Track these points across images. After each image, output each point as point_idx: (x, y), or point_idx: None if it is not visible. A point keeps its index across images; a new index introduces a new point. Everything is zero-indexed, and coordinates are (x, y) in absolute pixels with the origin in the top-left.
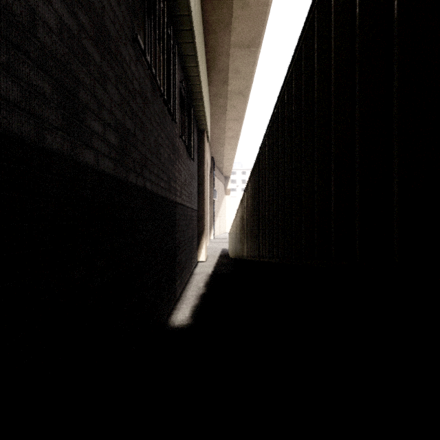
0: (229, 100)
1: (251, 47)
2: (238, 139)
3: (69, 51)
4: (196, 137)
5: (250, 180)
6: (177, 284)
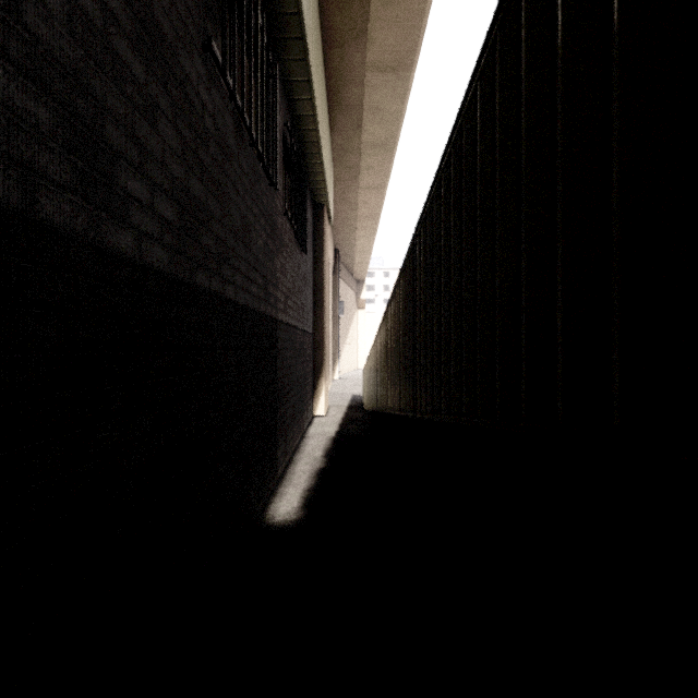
0: (363, 157)
1: (400, 69)
2: (377, 219)
3: (85, 54)
4: (310, 215)
5: (399, 283)
6: (279, 453)
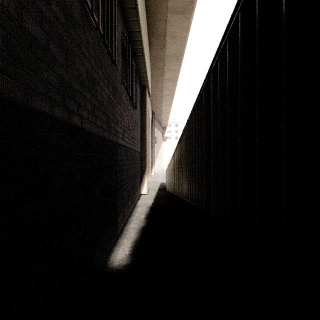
0: (166, 63)
1: (186, 12)
2: (173, 96)
3: None
4: (139, 91)
5: (192, 116)
6: (118, 220)
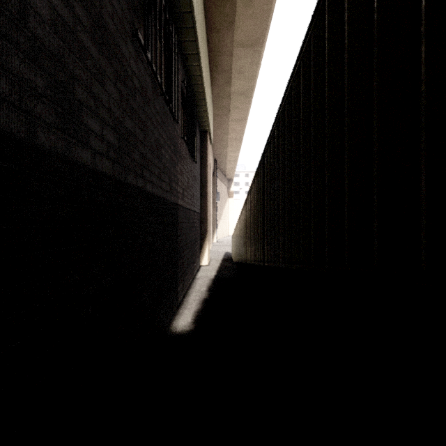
0: (232, 101)
1: (255, 46)
2: (241, 140)
3: (63, 44)
4: (198, 138)
5: (254, 182)
6: (178, 288)
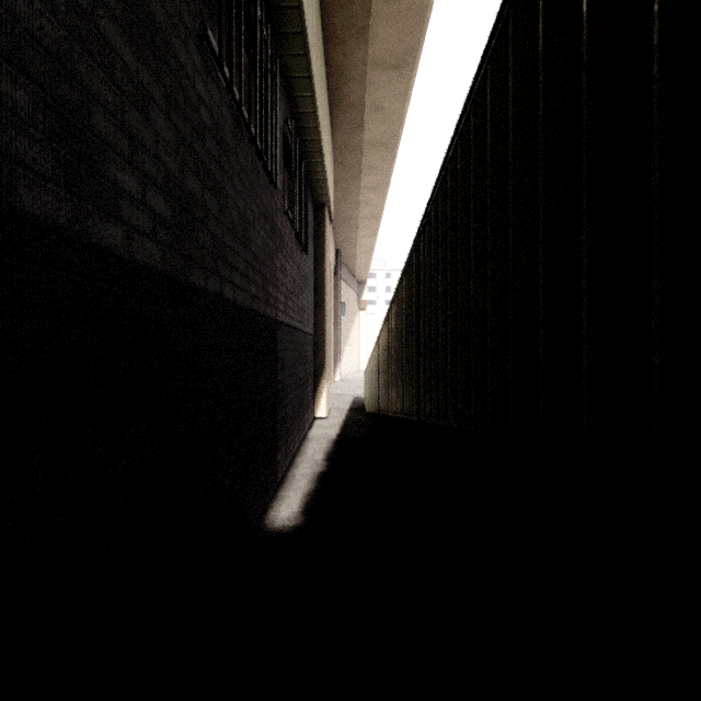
0: (365, 156)
1: (402, 67)
2: (379, 220)
3: (70, 35)
4: (311, 215)
5: (402, 283)
6: (278, 457)
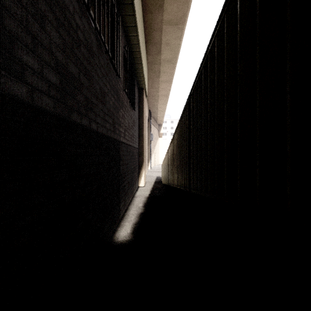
0: (161, 66)
1: (179, 24)
2: (168, 96)
3: None
4: (137, 93)
5: (180, 122)
6: (121, 206)
